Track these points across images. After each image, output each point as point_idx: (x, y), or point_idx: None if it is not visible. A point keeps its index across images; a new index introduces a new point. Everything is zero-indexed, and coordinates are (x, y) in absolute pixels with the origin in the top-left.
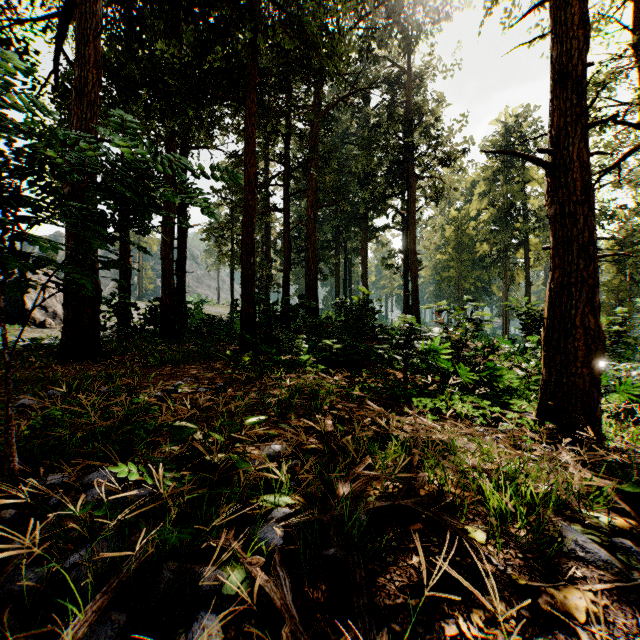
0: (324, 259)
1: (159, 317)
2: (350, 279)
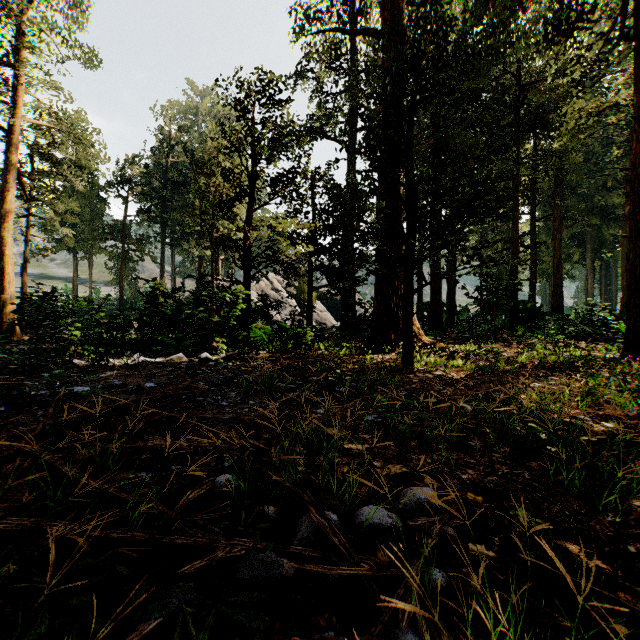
0: (572, 259)
1: (445, 316)
2: (609, 274)
